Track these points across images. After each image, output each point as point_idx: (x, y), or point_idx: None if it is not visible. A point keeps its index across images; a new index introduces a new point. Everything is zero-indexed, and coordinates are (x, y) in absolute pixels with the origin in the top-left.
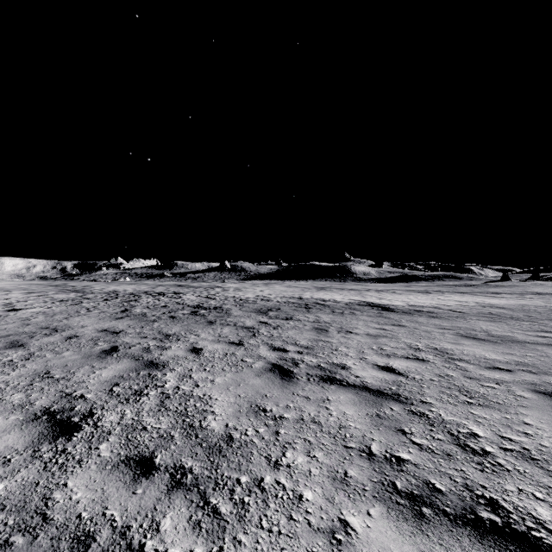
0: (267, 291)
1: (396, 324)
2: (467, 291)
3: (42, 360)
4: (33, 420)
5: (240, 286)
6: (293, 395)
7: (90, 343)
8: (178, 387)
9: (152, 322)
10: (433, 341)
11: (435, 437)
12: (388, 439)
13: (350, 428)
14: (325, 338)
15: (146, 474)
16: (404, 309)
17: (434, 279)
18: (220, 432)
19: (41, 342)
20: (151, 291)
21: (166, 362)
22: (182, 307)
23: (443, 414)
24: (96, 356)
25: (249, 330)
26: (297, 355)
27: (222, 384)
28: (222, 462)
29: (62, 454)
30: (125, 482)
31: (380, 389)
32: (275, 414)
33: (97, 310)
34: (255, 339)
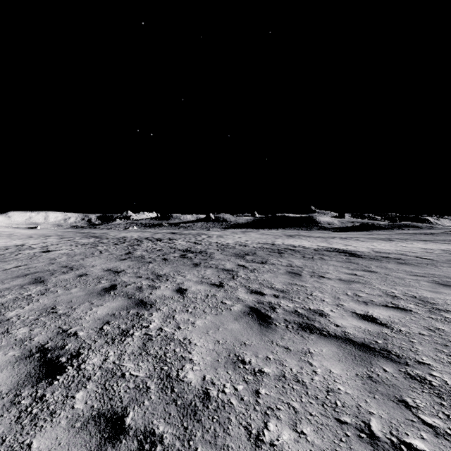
0: (244, 238)
1: (366, 270)
2: (428, 239)
3: (53, 296)
4: (26, 357)
5: (222, 234)
6: (272, 344)
7: (95, 281)
8: (161, 329)
9: (148, 263)
10: (409, 288)
11: (450, 416)
12: (389, 414)
13: (340, 393)
14: (299, 282)
15: (113, 440)
16: (371, 255)
17: (393, 228)
18: (196, 386)
19: (58, 279)
20: (151, 237)
21: (154, 302)
22: (174, 251)
23: (450, 381)
24: (96, 293)
25: (229, 273)
26: (273, 299)
27: (202, 327)
28: (196, 430)
29: (39, 401)
30: (89, 449)
31: (365, 342)
32: (254, 367)
33: (107, 253)
34: (234, 281)
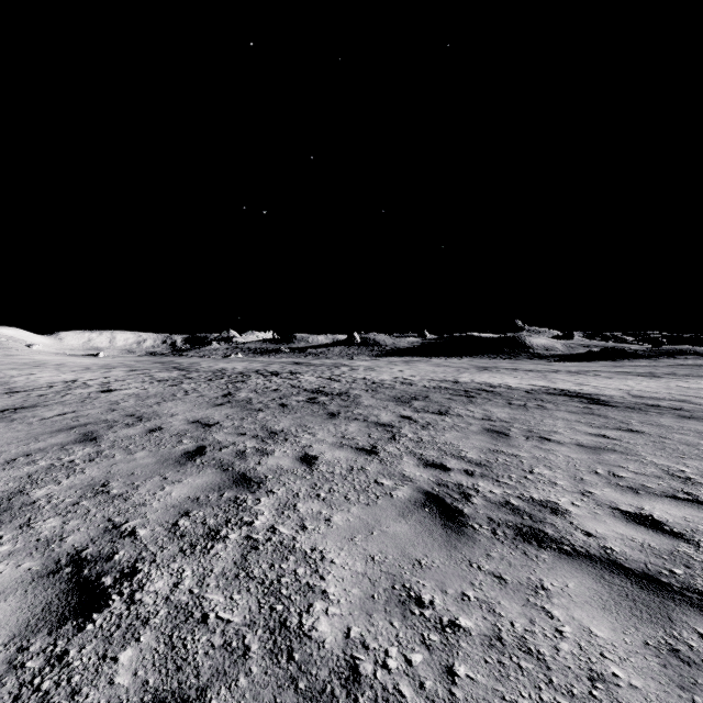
0: (409, 372)
1: (623, 428)
2: None
3: (107, 464)
4: (49, 574)
5: (372, 365)
6: (471, 568)
7: (174, 440)
8: (274, 528)
9: (256, 411)
10: None
11: None
12: None
13: (618, 684)
14: (507, 448)
15: None
16: (627, 402)
17: (659, 355)
18: (334, 651)
19: (118, 436)
20: (263, 369)
21: (264, 478)
22: (297, 391)
23: None
24: (173, 461)
25: (386, 429)
26: (465, 478)
27: (342, 528)
28: None
29: (56, 664)
30: None
31: (649, 571)
32: (441, 614)
33: (196, 394)
34: (395, 444)
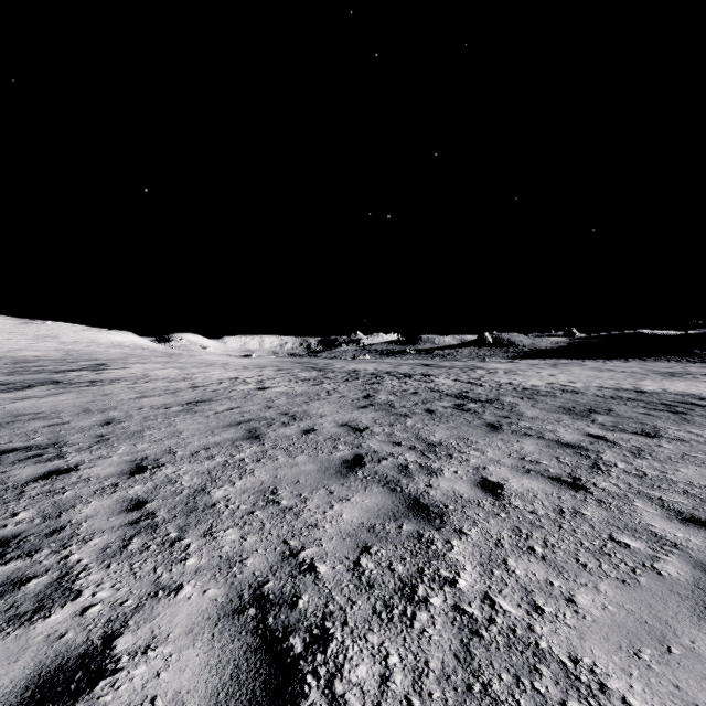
0: (563, 377)
1: None
2: None
3: (272, 466)
4: (233, 613)
5: (511, 368)
6: None
7: (329, 445)
8: (490, 599)
9: (403, 417)
10: None
11: None
12: None
13: None
14: None
15: None
16: None
17: None
18: None
19: (277, 435)
20: (394, 371)
21: (443, 508)
22: (438, 396)
23: None
24: (334, 471)
25: (578, 453)
26: None
27: (604, 623)
28: None
29: None
30: None
31: None
32: None
33: (337, 394)
34: (607, 477)
